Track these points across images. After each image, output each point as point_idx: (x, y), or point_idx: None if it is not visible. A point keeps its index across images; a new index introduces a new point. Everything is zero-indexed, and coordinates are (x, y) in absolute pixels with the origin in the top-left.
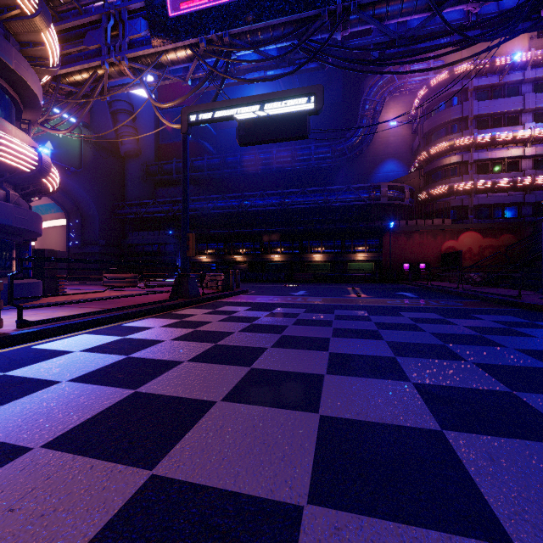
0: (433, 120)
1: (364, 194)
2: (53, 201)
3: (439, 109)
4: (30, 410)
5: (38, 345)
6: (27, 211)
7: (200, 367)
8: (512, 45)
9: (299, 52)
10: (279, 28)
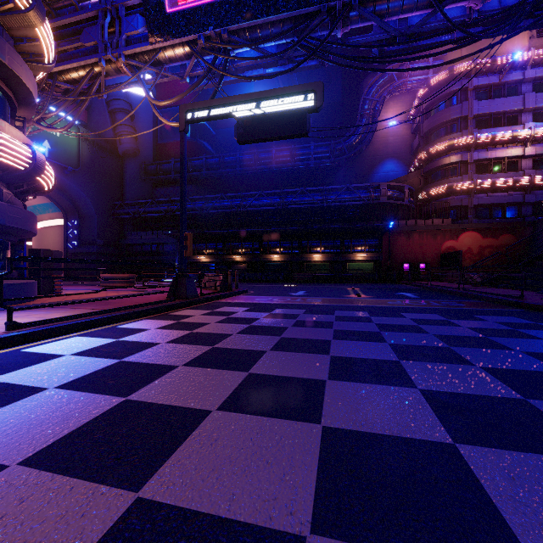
0: (432, 120)
1: (363, 194)
2: (50, 201)
3: (438, 109)
4: (10, 420)
5: (28, 348)
6: (21, 210)
7: (196, 372)
8: (511, 44)
9: (298, 49)
10: (278, 25)
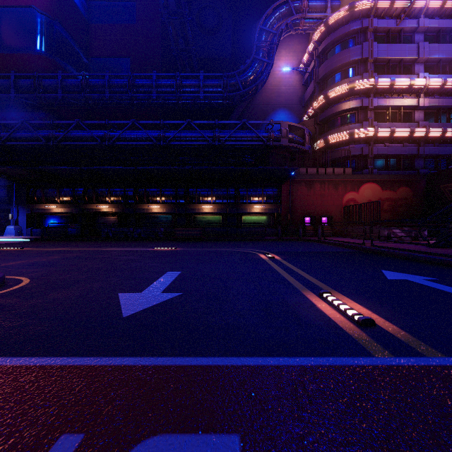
0: (331, 62)
1: (262, 133)
2: None
3: (336, 52)
4: None
5: None
6: None
7: None
8: None
9: None
10: None
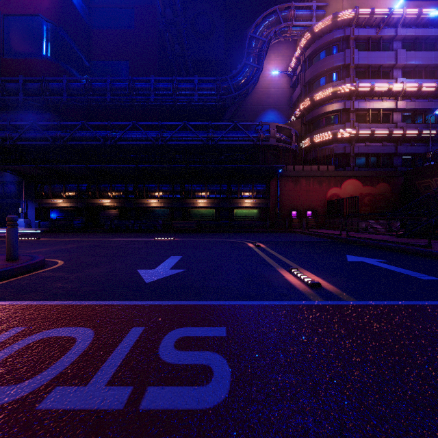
0: (316, 67)
1: (252, 133)
2: None
3: (321, 57)
4: None
5: None
6: None
7: None
8: (384, 3)
9: None
10: None
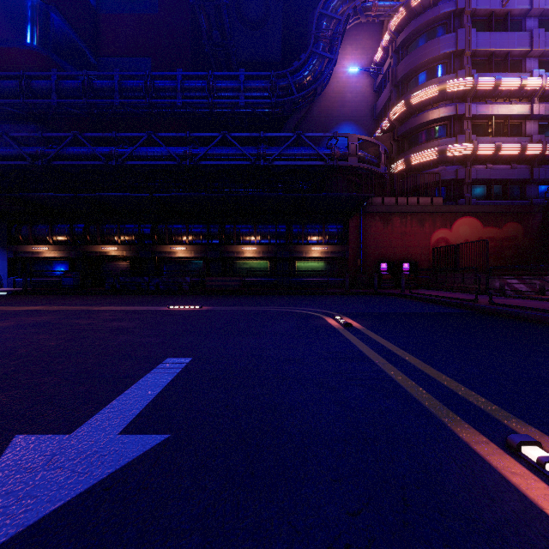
0: (413, 57)
1: (323, 149)
2: None
3: (420, 44)
4: None
5: None
6: None
7: None
8: None
9: None
10: None
